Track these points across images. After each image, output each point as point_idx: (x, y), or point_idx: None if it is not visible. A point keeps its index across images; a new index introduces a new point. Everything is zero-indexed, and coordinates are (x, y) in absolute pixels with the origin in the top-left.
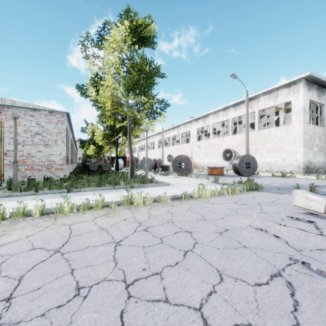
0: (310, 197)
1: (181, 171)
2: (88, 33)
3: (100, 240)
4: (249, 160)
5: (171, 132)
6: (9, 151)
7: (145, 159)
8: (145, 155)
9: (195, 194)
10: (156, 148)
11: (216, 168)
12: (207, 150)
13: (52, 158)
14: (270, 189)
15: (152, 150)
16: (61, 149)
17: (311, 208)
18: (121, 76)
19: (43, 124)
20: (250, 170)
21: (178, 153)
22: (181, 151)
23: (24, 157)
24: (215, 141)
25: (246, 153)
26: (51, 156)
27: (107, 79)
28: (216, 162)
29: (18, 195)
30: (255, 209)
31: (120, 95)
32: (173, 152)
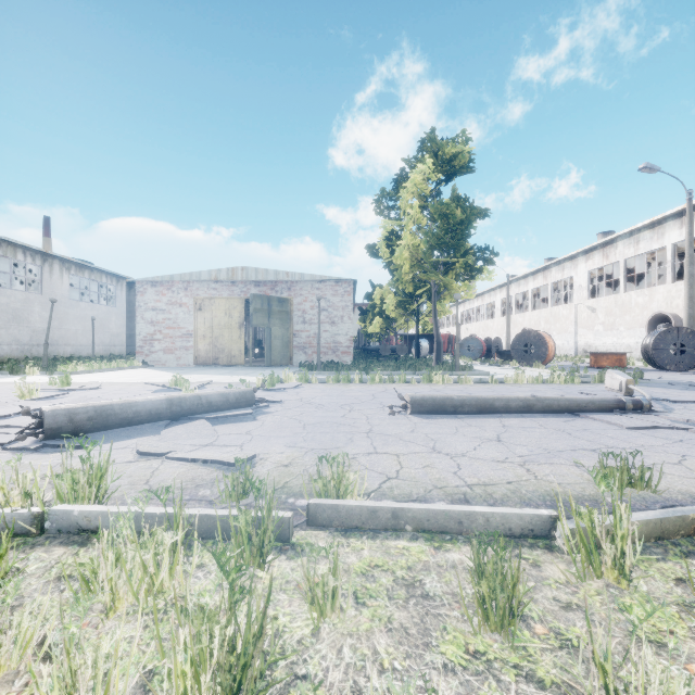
0: (614, 376)
1: (527, 359)
2: (383, 189)
3: (406, 391)
4: (683, 339)
5: (529, 281)
6: (298, 331)
7: (468, 338)
8: (474, 330)
9: (508, 379)
10: (497, 316)
11: (605, 354)
12: (611, 318)
13: (338, 339)
14: (656, 384)
15: (489, 320)
16: (348, 327)
17: (613, 387)
18: (422, 232)
19: (328, 298)
20: (686, 359)
21: (545, 324)
22: (552, 320)
23: (311, 338)
24: (630, 298)
25: (686, 323)
26: (337, 336)
27: (404, 237)
28: (634, 344)
29: (325, 374)
30: (565, 391)
31: (422, 250)
32: (535, 323)
